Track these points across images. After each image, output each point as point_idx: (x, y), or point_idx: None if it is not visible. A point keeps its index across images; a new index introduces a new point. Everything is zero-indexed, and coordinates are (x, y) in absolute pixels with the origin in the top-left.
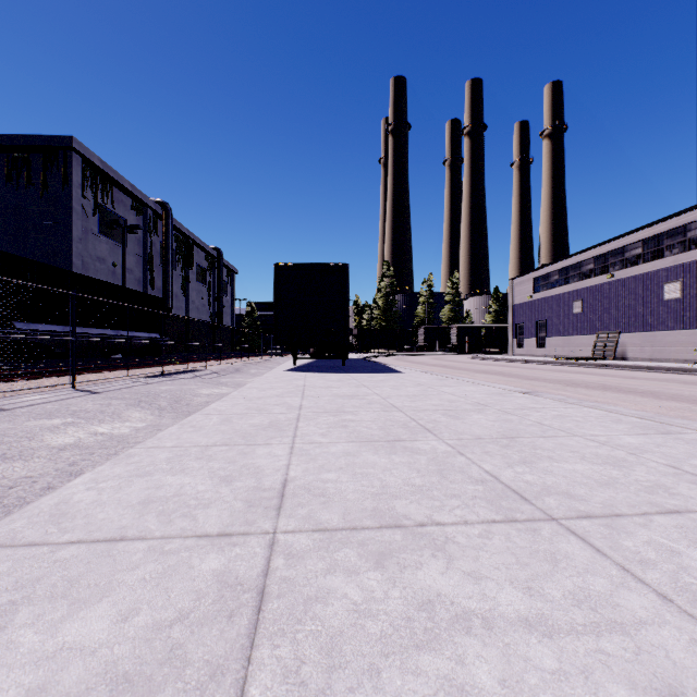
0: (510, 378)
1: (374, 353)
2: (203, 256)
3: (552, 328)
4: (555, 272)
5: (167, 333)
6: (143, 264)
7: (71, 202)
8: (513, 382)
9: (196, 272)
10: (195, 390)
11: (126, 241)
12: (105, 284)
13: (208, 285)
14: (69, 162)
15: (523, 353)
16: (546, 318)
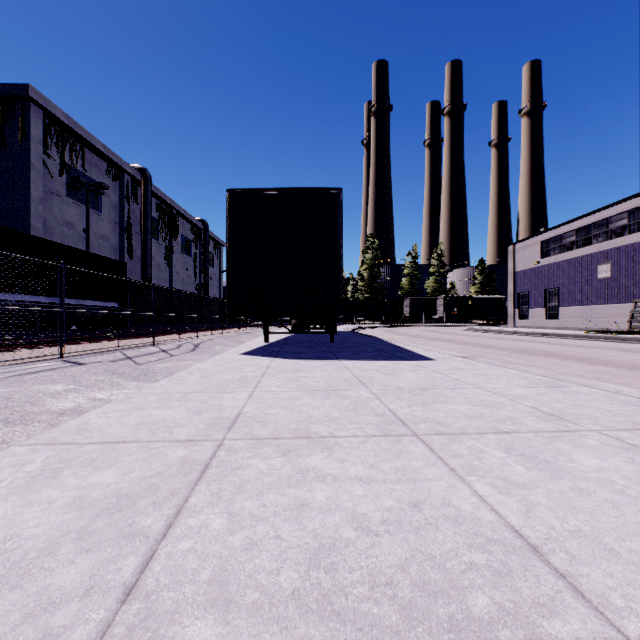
0: (598, 366)
1: (359, 324)
2: (188, 227)
3: (567, 296)
4: (572, 233)
5: (148, 304)
6: (120, 231)
7: (29, 158)
8: (636, 379)
9: (181, 243)
10: (38, 402)
11: (101, 206)
12: (34, 240)
13: (194, 257)
14: (27, 114)
15: (527, 325)
16: (558, 285)
